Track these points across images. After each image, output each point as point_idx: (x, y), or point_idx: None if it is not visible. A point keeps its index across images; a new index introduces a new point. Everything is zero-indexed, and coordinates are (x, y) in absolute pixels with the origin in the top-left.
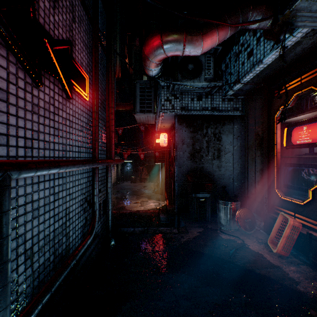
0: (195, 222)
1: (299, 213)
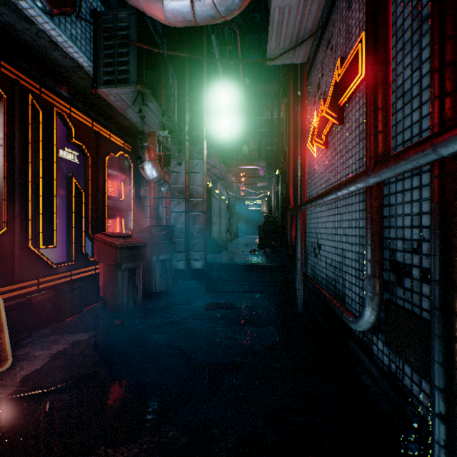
0: None
1: None
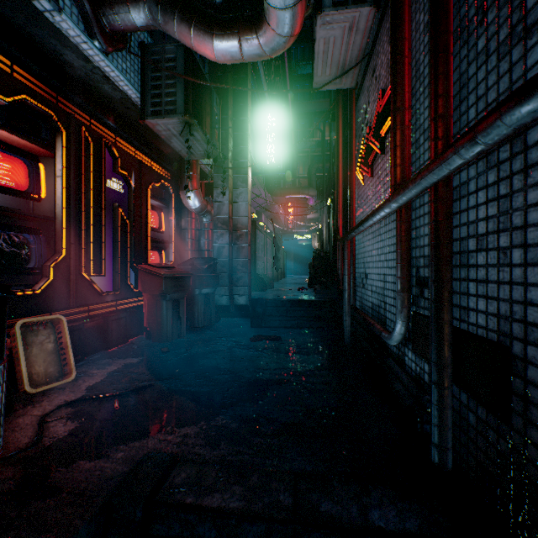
0: None
1: (26, 313)
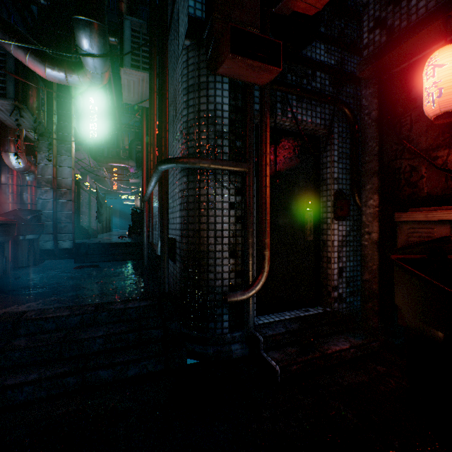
0: None
1: None
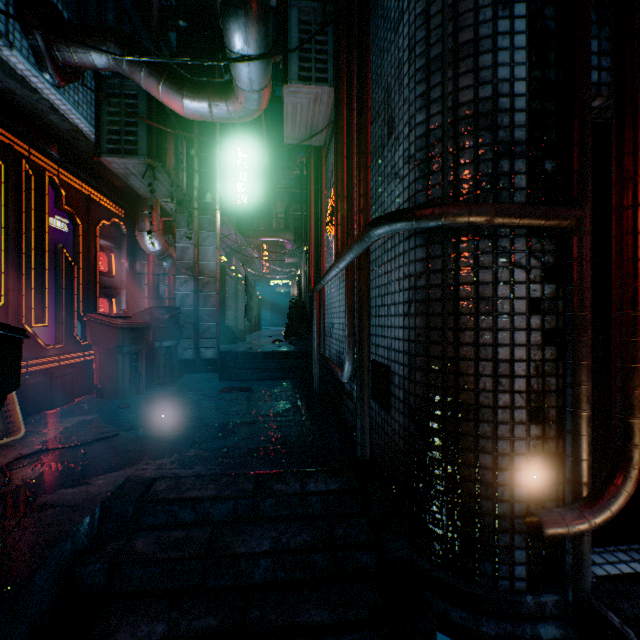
0: (2, 540)
1: None
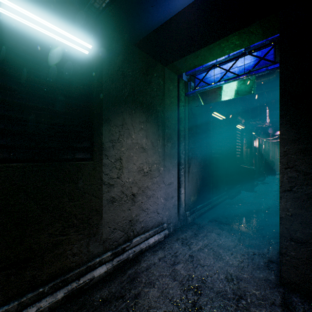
0: None
1: None
